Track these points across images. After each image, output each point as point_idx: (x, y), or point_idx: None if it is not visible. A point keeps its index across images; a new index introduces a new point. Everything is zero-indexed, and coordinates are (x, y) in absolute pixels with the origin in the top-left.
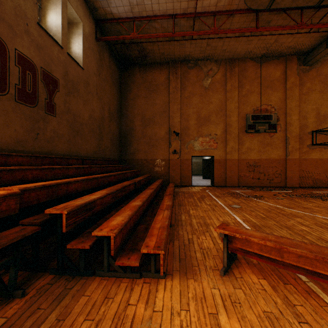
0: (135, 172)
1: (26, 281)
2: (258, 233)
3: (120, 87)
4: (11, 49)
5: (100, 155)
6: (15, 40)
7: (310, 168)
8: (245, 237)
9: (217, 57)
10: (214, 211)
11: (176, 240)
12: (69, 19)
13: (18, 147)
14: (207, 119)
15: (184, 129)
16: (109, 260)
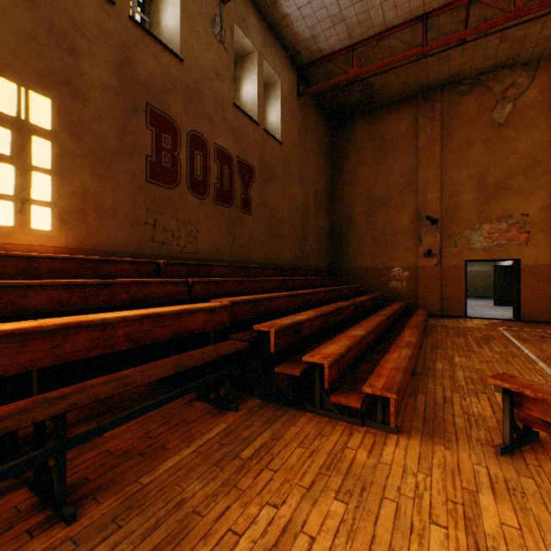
0: (355, 288)
1: (236, 399)
2: None
3: (331, 156)
4: (210, 146)
5: (302, 262)
6: (214, 134)
7: None
8: (542, 396)
9: (526, 56)
10: (507, 365)
11: (421, 394)
12: (265, 81)
13: (216, 256)
14: (502, 185)
15: (448, 211)
16: (321, 395)
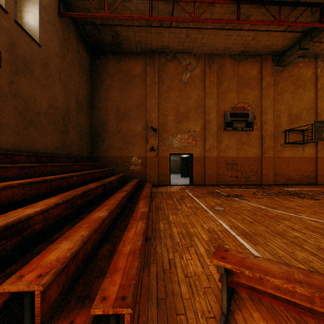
0: (107, 171)
1: None
2: (275, 265)
3: (91, 76)
4: None
5: (64, 151)
6: None
7: (283, 166)
8: (260, 275)
9: (196, 51)
10: (197, 216)
11: (153, 263)
12: None
13: None
14: (186, 115)
15: (162, 125)
16: None
